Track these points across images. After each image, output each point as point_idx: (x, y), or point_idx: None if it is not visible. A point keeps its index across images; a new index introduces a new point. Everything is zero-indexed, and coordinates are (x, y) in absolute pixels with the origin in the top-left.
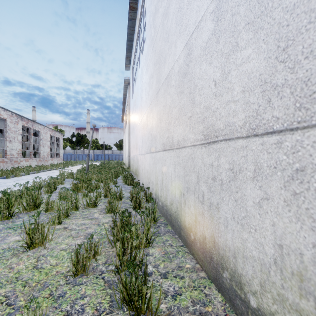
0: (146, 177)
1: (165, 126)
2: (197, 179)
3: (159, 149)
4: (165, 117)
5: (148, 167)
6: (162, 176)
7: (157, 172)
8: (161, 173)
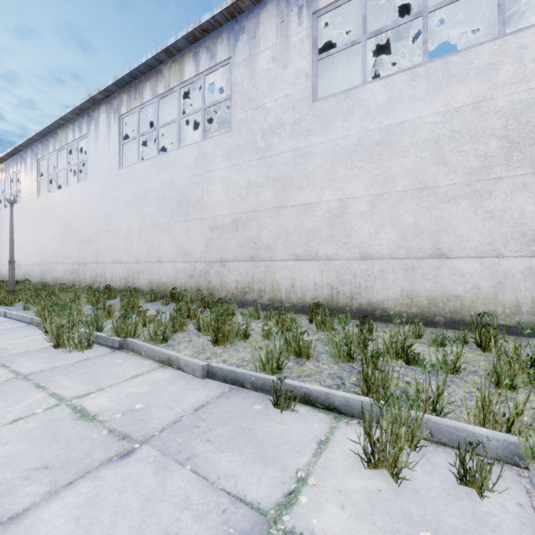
0: (21, 277)
1: (35, 256)
2: (44, 271)
3: (32, 263)
4: (35, 253)
5: (23, 272)
6: (34, 273)
7: (31, 273)
8: (33, 272)
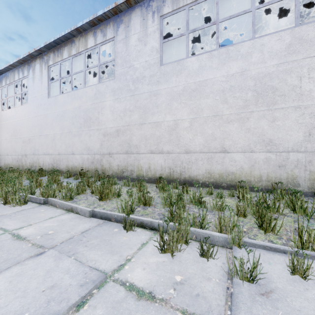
0: None
1: None
2: None
3: None
4: None
5: None
6: None
7: None
8: None
